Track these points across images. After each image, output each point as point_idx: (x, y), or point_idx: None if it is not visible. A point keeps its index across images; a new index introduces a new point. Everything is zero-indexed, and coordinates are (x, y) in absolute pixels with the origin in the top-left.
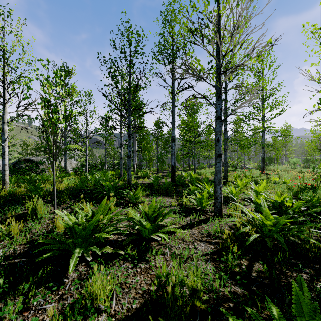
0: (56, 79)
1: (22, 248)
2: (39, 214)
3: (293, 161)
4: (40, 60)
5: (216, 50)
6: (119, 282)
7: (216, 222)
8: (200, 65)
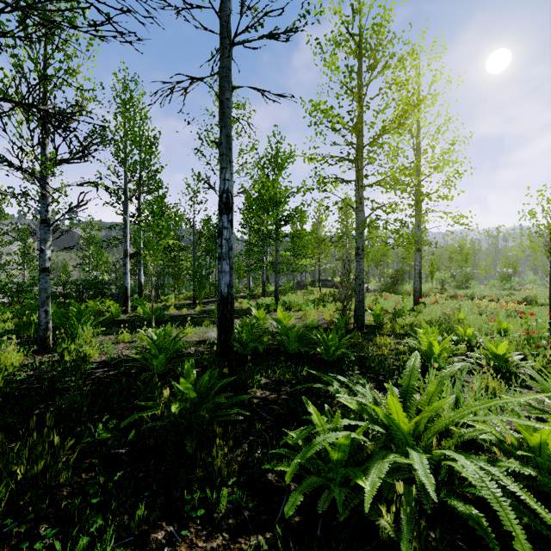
0: None
1: None
2: None
3: (439, 277)
4: None
5: None
6: None
7: None
8: None
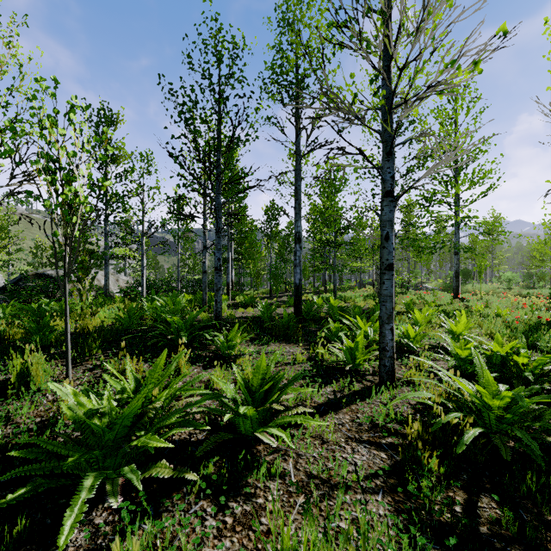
0: (69, 115)
1: None
2: (36, 382)
3: (506, 276)
4: (40, 79)
5: (384, 64)
6: None
7: (385, 397)
8: (351, 94)
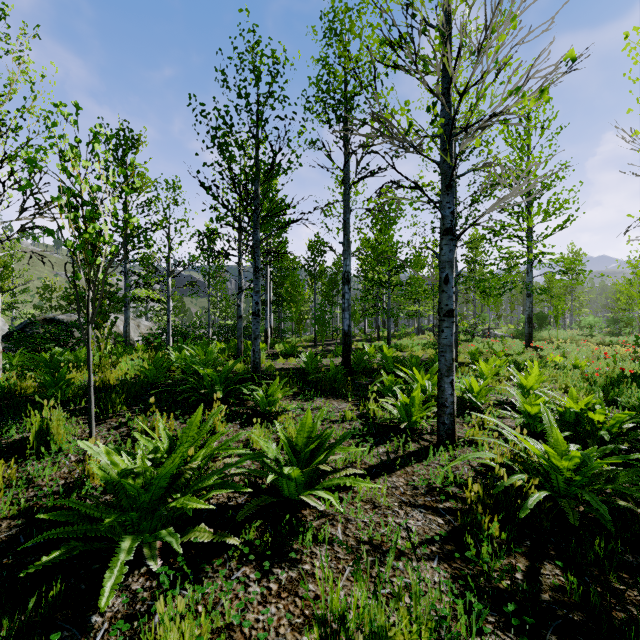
0: (93, 146)
1: (6, 528)
2: (57, 442)
3: (587, 322)
4: (60, 105)
5: (443, 86)
6: (225, 621)
7: (444, 458)
8: (407, 119)
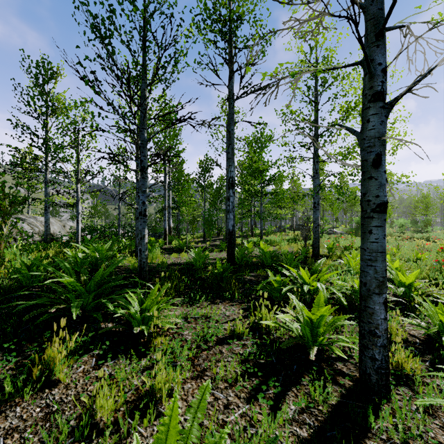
0: None
1: None
2: None
3: (399, 223)
4: None
5: None
6: None
7: (390, 423)
8: None
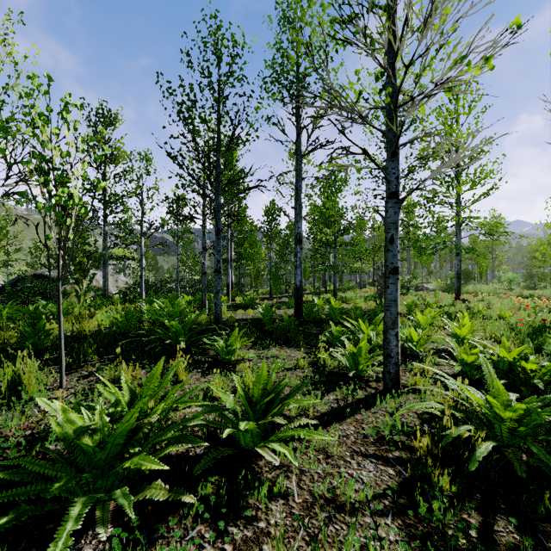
0: (62, 113)
1: None
2: (28, 391)
3: (506, 277)
4: (32, 77)
5: (388, 61)
6: None
7: (390, 405)
8: (354, 92)
